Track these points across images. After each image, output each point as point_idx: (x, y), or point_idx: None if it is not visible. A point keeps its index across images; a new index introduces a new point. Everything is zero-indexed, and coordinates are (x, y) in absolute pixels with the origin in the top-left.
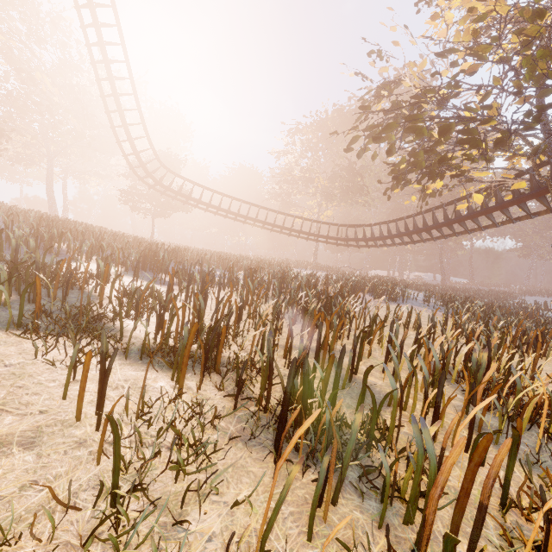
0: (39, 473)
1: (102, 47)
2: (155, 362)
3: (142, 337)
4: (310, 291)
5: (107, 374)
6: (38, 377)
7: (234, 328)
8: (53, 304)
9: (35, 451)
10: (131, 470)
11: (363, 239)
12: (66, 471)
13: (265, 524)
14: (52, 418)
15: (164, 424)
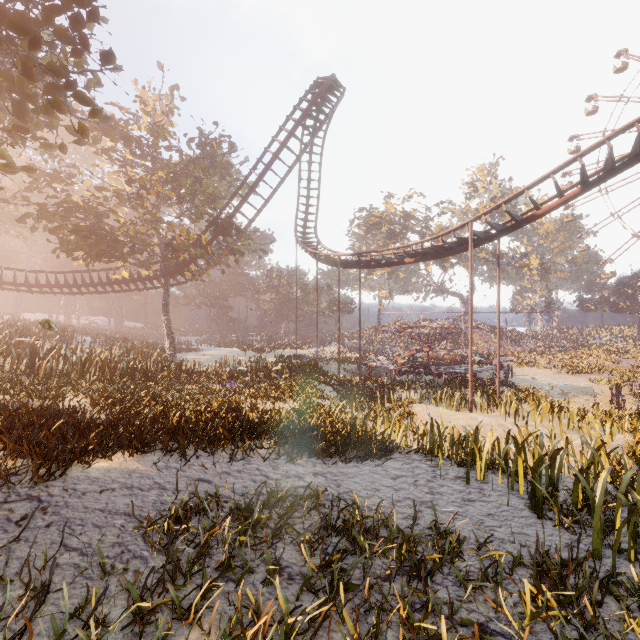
0: None
1: None
2: None
3: None
4: None
5: None
6: None
7: None
8: None
9: None
10: None
11: (26, 284)
12: None
13: None
14: None
15: None
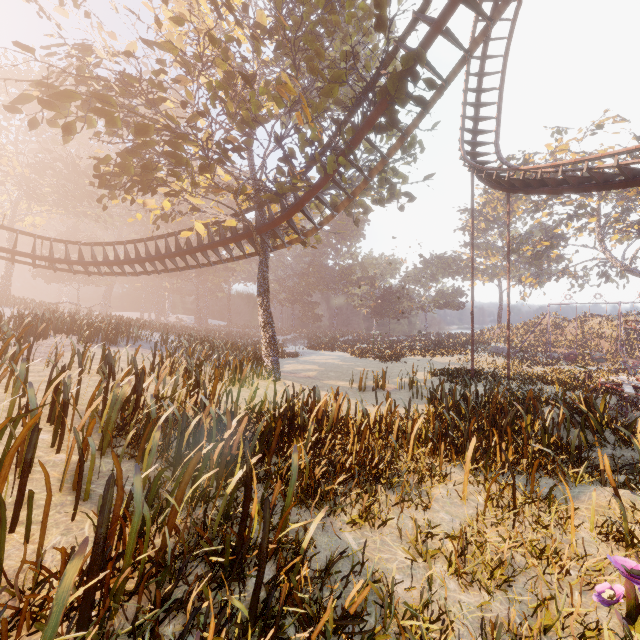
0: None
1: None
2: None
3: None
4: None
5: None
6: None
7: None
8: None
9: None
10: None
11: (79, 262)
12: None
13: None
14: None
15: None
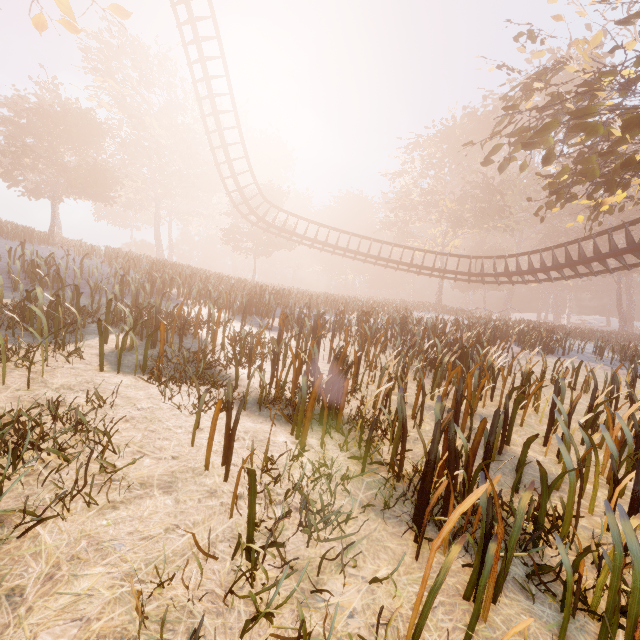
0: (179, 518)
1: (207, 82)
2: (272, 415)
3: (256, 387)
4: (438, 339)
5: (235, 425)
6: (166, 422)
7: (352, 381)
8: (171, 350)
9: (173, 496)
10: (262, 527)
11: (505, 273)
12: (202, 519)
13: (411, 610)
14: (183, 465)
15: (288, 483)
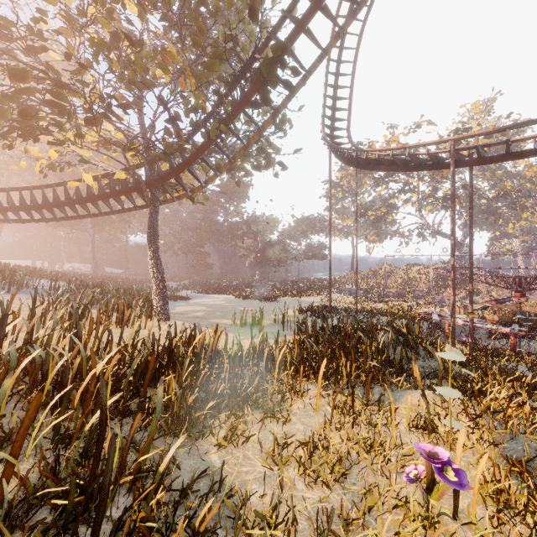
0: None
1: None
2: None
3: None
4: None
5: None
6: None
7: None
8: None
9: None
10: None
11: None
12: None
13: None
14: None
15: None
